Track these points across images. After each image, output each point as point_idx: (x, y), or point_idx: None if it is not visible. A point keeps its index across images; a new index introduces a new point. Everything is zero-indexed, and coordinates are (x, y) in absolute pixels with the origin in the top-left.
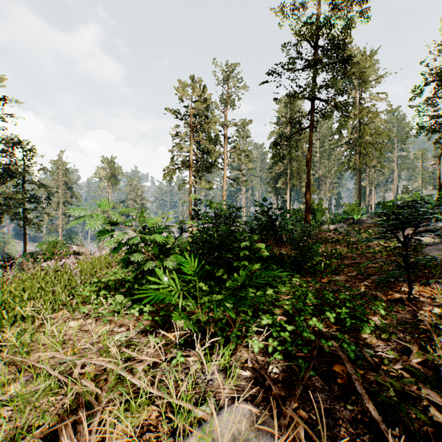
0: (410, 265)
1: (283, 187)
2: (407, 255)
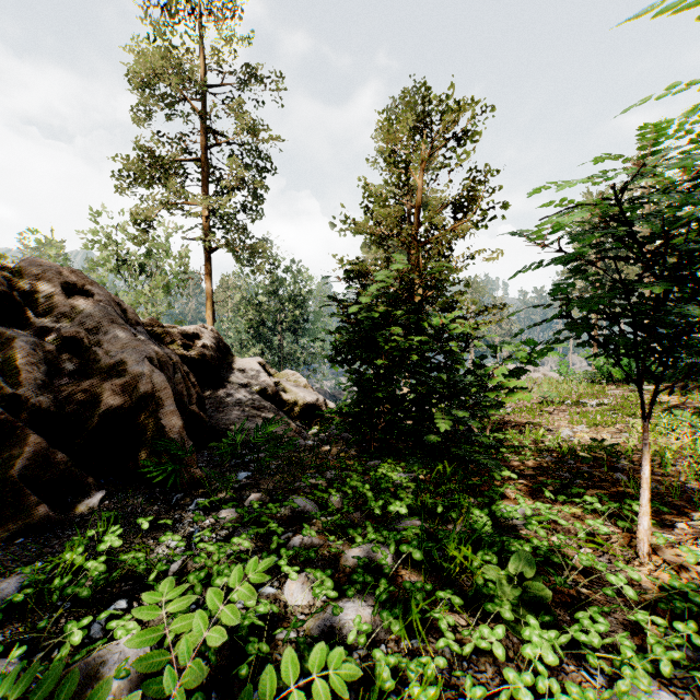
0: None
1: None
2: None
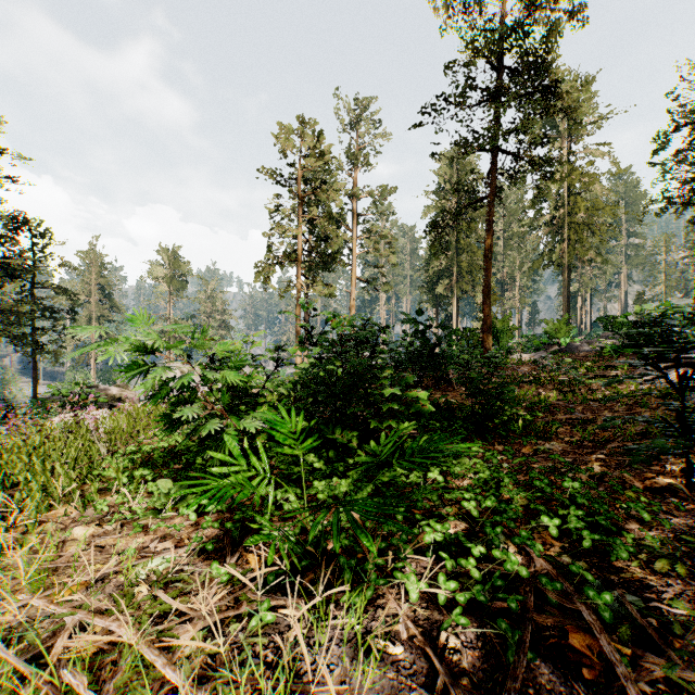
0: (689, 427)
1: (446, 294)
2: (683, 408)
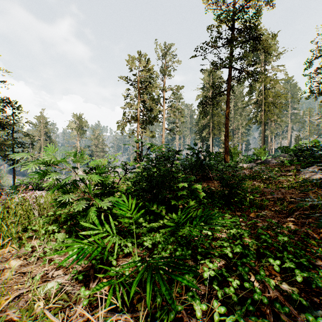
0: None
1: (207, 136)
2: None
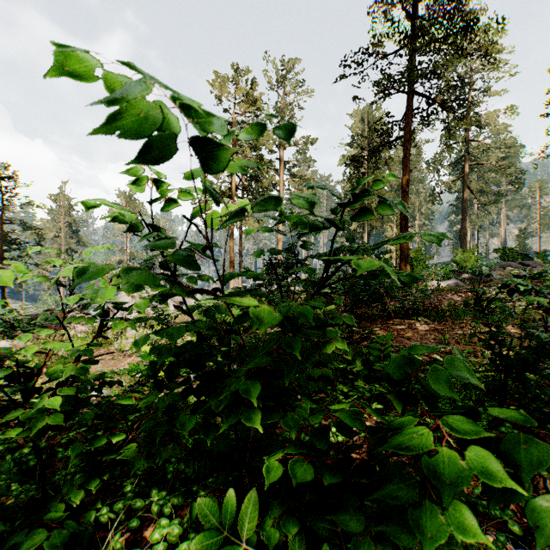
0: None
1: (359, 230)
2: None
